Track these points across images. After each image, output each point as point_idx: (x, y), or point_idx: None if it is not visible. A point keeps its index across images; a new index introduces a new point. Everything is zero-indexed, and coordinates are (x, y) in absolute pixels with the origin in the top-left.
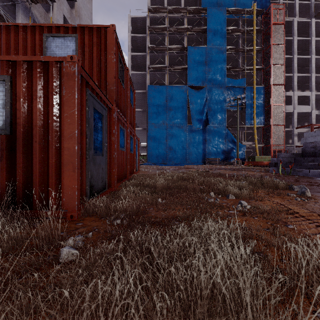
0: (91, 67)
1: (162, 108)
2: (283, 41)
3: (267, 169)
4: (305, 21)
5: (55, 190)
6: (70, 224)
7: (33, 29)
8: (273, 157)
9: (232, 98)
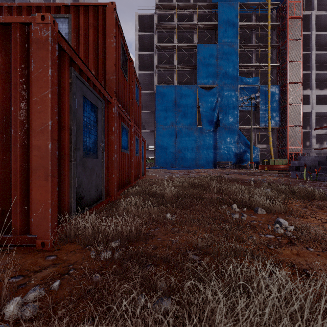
0: (87, 53)
1: (170, 109)
2: (301, 36)
3: (286, 173)
4: (324, 14)
5: (20, 207)
6: (37, 257)
7: (20, 9)
8: (289, 160)
9: (245, 97)
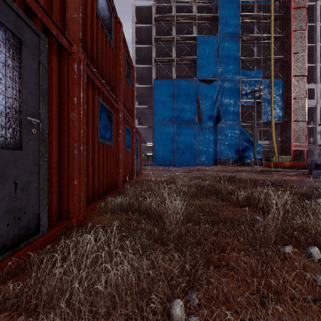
0: None
1: (169, 104)
2: (306, 27)
3: (299, 171)
4: None
5: None
6: None
7: None
8: (293, 157)
9: (249, 90)
